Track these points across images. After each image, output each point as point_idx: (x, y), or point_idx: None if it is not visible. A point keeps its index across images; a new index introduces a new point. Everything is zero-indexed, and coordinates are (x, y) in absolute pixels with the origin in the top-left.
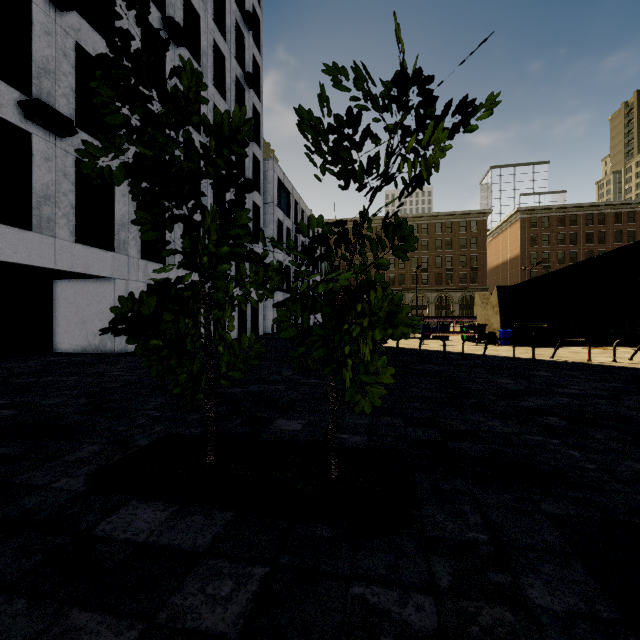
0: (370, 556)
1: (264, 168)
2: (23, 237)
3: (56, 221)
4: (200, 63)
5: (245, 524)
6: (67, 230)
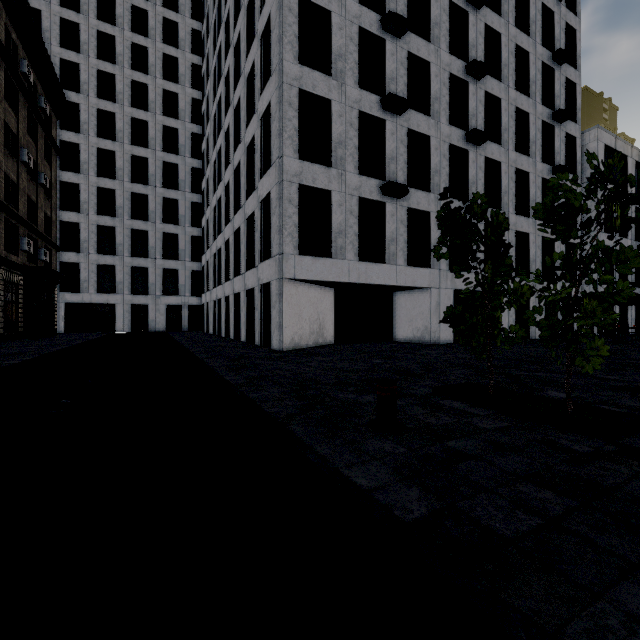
0: (568, 435)
1: (582, 142)
2: (381, 268)
3: (397, 254)
4: (500, 78)
5: (504, 415)
6: (402, 259)
